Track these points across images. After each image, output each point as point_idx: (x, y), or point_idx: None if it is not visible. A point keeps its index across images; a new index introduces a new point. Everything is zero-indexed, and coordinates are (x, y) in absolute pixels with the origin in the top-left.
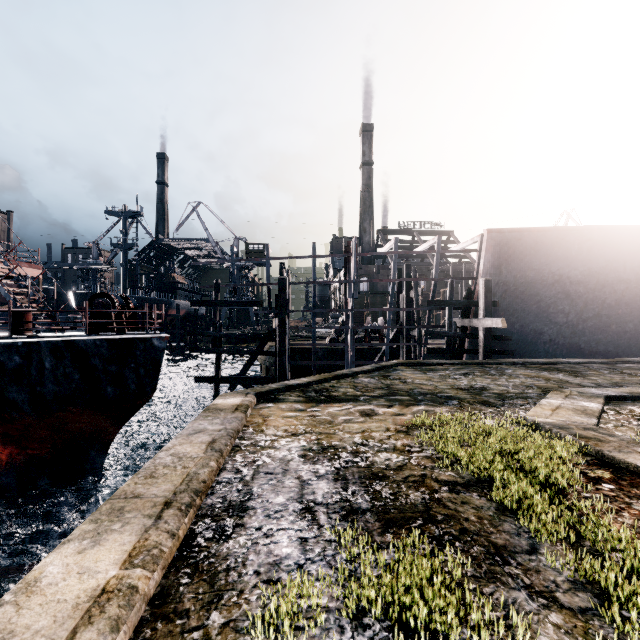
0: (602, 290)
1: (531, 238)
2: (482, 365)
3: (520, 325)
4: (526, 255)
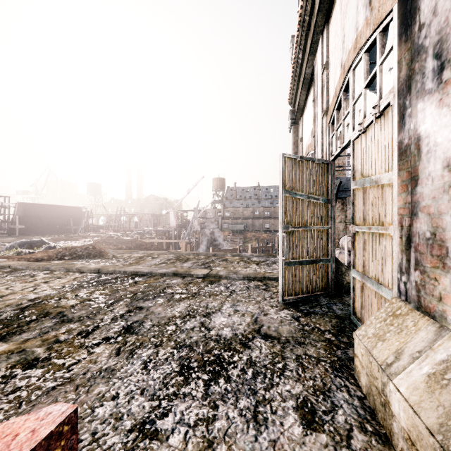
0: (49, 219)
1: (31, 205)
2: (19, 236)
3: (27, 227)
4: (29, 209)
